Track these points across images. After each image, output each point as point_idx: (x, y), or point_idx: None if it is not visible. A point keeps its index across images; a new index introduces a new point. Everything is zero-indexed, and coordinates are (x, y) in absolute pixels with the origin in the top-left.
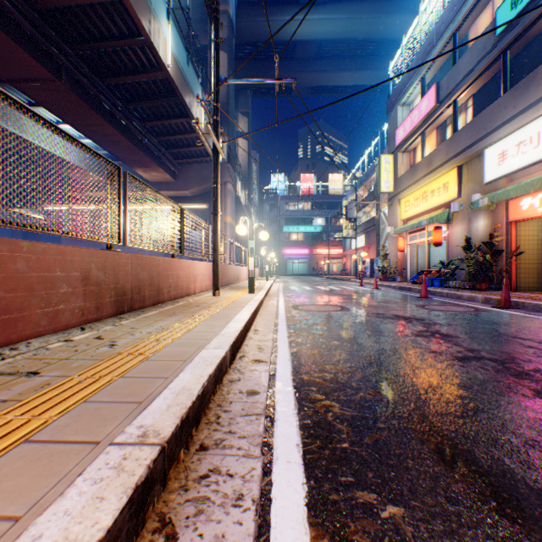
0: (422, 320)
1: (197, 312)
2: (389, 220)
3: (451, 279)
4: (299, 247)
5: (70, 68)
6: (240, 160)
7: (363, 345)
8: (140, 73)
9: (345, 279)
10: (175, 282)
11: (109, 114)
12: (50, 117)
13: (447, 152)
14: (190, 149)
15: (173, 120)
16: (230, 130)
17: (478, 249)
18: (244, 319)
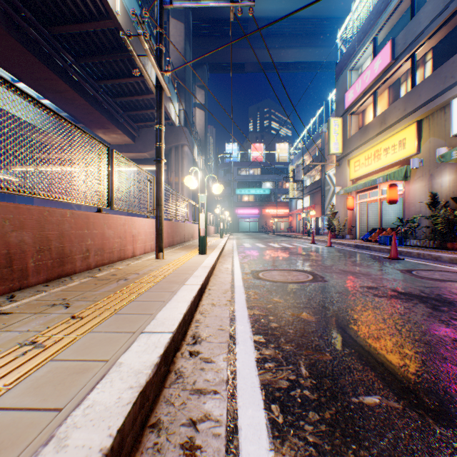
0: (449, 303)
1: (104, 296)
2: (338, 180)
3: (412, 237)
4: (250, 208)
5: (5, 6)
6: (197, 129)
7: (455, 420)
8: (88, 21)
9: (293, 236)
10: (98, 244)
11: (59, 68)
12: (4, 74)
13: (405, 107)
14: (148, 111)
15: (127, 79)
16: (187, 97)
17: (444, 205)
18: (170, 325)
